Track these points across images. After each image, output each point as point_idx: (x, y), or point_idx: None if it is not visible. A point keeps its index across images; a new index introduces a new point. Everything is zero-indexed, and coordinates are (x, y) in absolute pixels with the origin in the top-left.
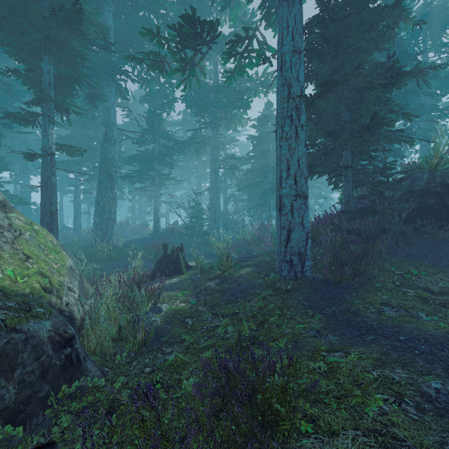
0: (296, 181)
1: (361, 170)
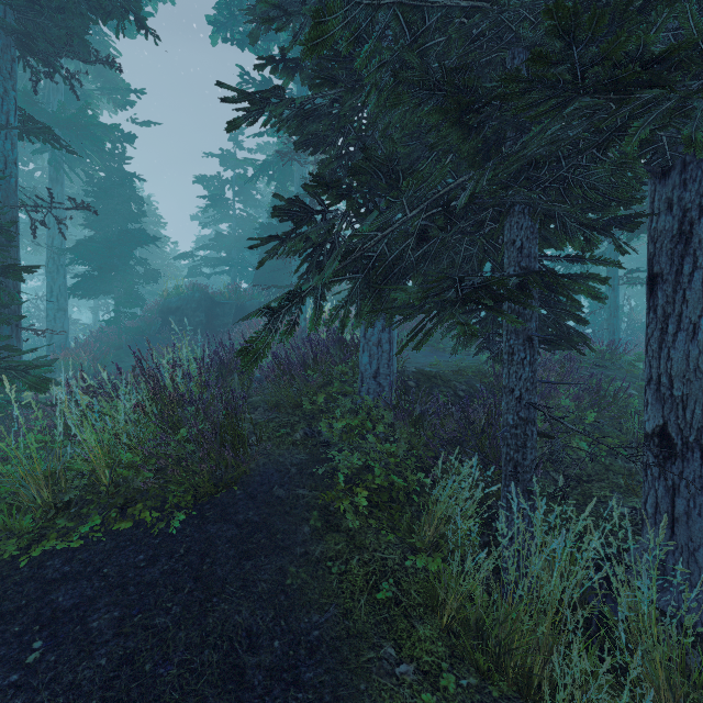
0: (58, 300)
1: (138, 294)
